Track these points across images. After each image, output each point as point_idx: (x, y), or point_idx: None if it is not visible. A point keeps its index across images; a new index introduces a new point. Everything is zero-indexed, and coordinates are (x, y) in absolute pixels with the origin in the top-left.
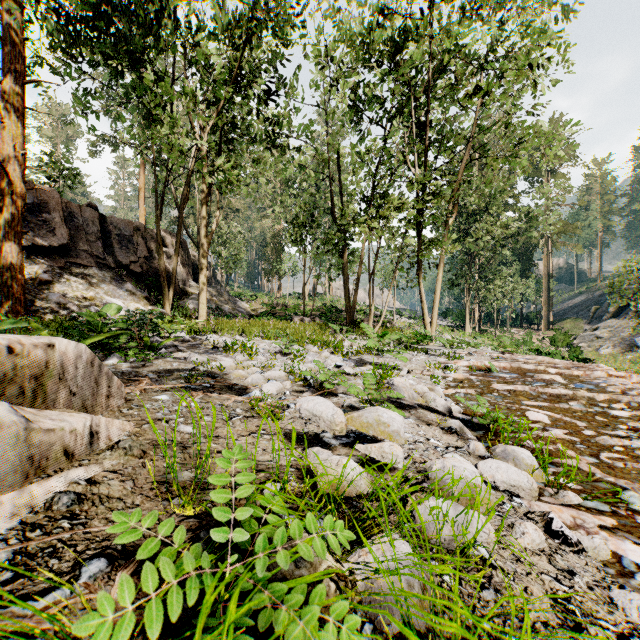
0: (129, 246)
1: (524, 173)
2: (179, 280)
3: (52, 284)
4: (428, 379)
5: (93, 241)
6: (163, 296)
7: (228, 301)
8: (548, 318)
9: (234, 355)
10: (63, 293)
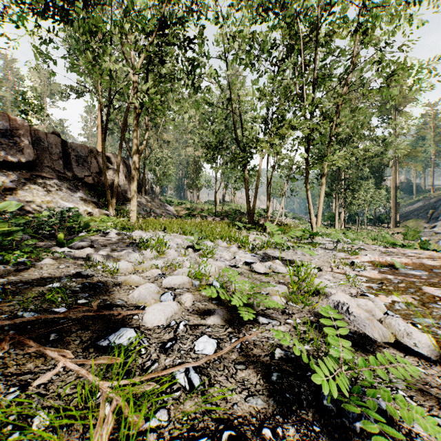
0: (84, 164)
1: (392, 101)
2: (123, 190)
3: (16, 190)
4: (343, 279)
5: (55, 159)
6: (107, 201)
7: (160, 206)
8: (395, 219)
9: (143, 252)
10: (24, 198)
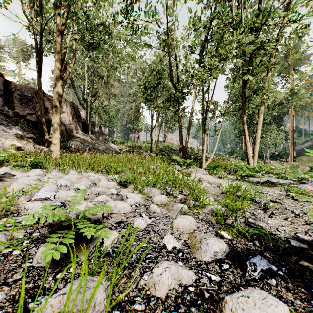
0: (29, 103)
1: None
2: (68, 129)
3: None
4: None
5: None
6: (44, 137)
7: (104, 143)
8: (292, 155)
9: None
10: None
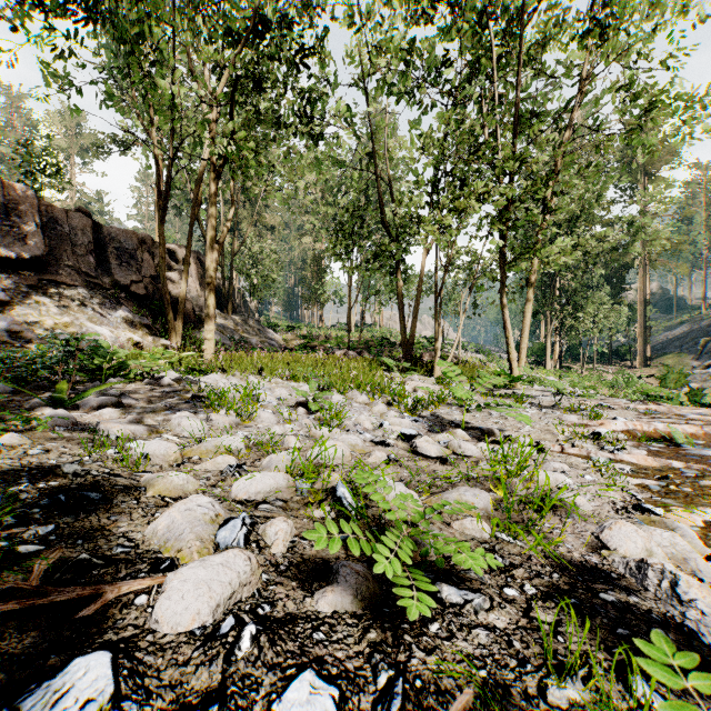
0: (131, 262)
1: (647, 154)
2: (196, 306)
3: (10, 306)
4: (588, 468)
5: (82, 255)
6: (168, 324)
7: (257, 332)
8: (644, 353)
9: (211, 416)
10: (24, 318)
